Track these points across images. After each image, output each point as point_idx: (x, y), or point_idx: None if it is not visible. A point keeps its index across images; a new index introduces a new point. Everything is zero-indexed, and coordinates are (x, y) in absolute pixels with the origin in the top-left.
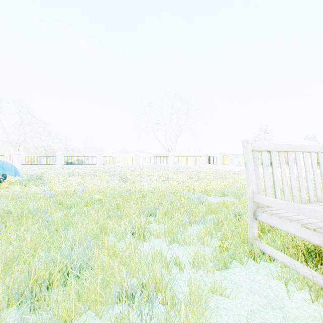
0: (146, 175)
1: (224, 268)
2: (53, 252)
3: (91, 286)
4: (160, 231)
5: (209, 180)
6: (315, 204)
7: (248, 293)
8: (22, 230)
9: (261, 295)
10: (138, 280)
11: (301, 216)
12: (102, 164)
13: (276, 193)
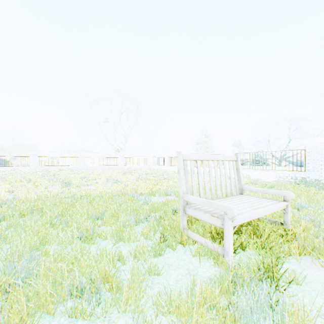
0: (93, 178)
1: (161, 255)
2: None
3: (40, 290)
4: (107, 233)
5: (156, 181)
6: (225, 198)
7: (176, 269)
8: None
9: (184, 268)
10: (86, 278)
11: (212, 208)
12: (37, 166)
13: (200, 192)
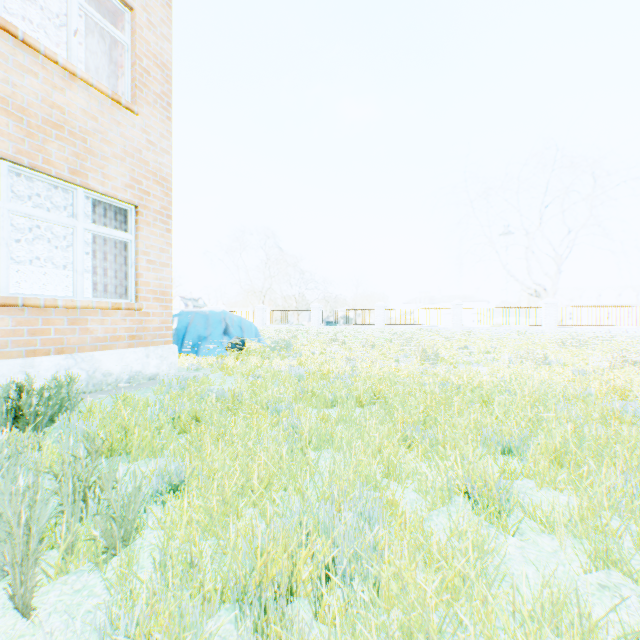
0: (480, 351)
1: None
2: (294, 496)
3: None
4: (555, 514)
5: None
6: None
7: None
8: (254, 435)
9: None
10: None
11: None
12: (383, 324)
13: None
